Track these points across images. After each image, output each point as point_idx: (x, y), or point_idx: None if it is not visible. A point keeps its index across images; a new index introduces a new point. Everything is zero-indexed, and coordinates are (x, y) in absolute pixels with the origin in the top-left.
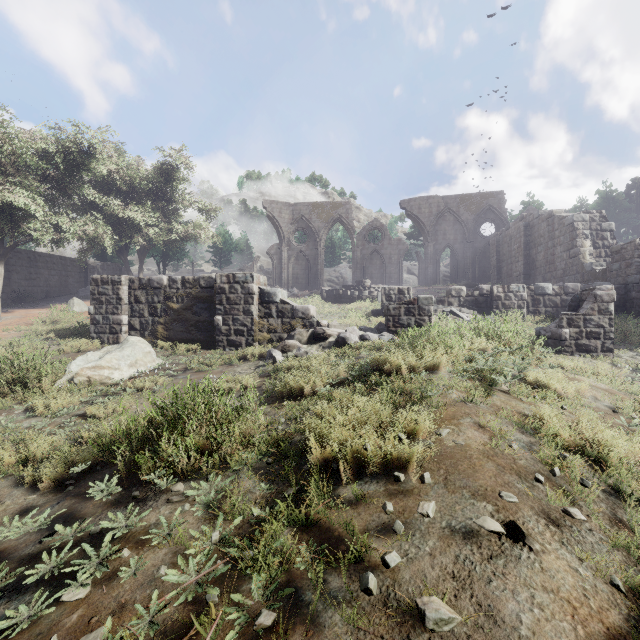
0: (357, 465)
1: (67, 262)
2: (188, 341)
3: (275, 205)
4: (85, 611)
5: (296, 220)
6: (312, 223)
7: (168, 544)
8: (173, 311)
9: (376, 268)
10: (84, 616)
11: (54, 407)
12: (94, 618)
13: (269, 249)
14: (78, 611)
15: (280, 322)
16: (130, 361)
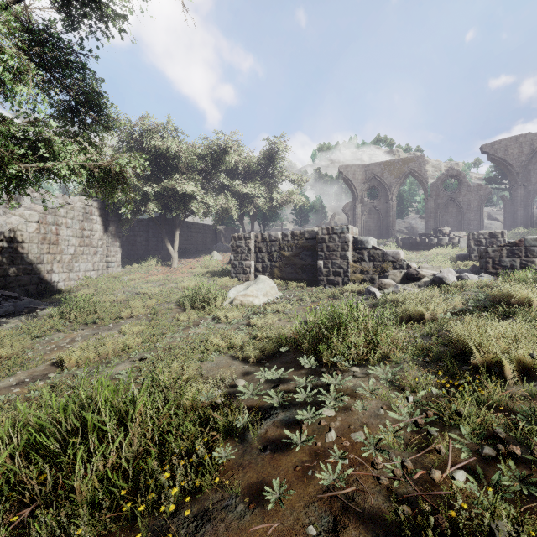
0: (520, 371)
1: (206, 227)
2: (296, 280)
3: (349, 169)
4: (341, 422)
5: (368, 179)
6: (384, 180)
7: (374, 398)
8: (285, 257)
9: (452, 216)
10: (342, 424)
11: (229, 318)
12: (351, 426)
13: (344, 207)
14: (336, 421)
15: (371, 265)
16: (263, 292)
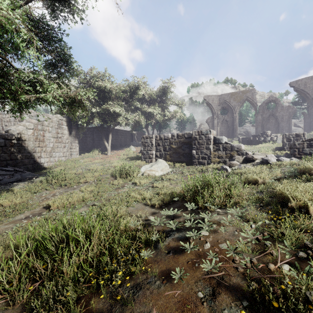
0: None
1: (126, 132)
2: (179, 162)
3: (210, 97)
4: (212, 238)
5: (221, 103)
6: (230, 103)
7: (231, 226)
8: (173, 149)
9: (272, 124)
10: (213, 239)
11: (142, 183)
12: (218, 240)
13: (207, 120)
14: (209, 238)
15: (224, 153)
16: (161, 168)
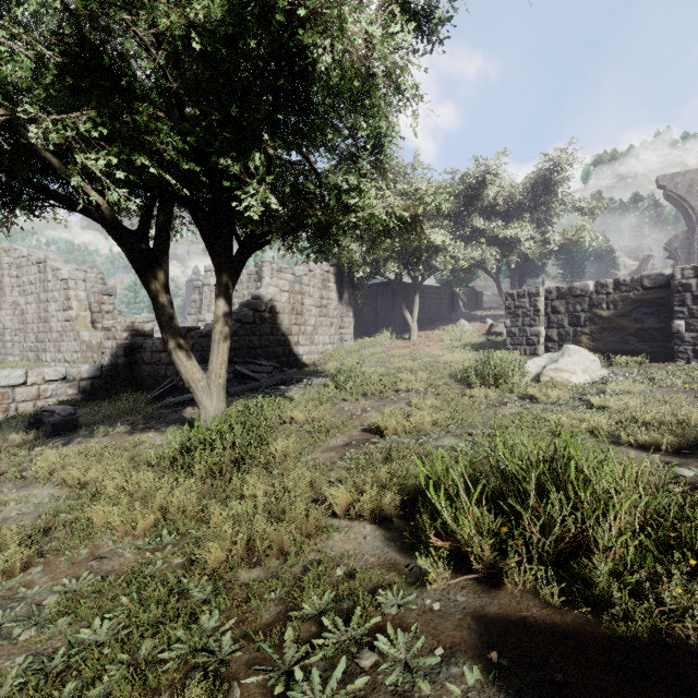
0: None
1: (441, 291)
2: (624, 353)
3: (680, 178)
4: None
5: None
6: None
7: None
8: (602, 319)
9: None
10: None
11: (550, 397)
12: None
13: (668, 242)
14: None
15: None
16: (581, 367)
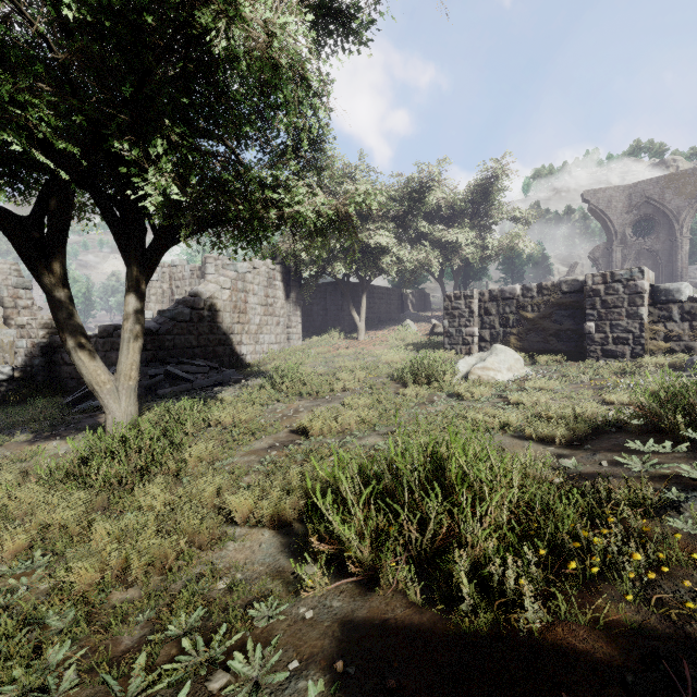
0: None
1: (390, 292)
2: (546, 352)
3: (601, 194)
4: None
5: (635, 206)
6: (665, 204)
7: None
8: (527, 321)
9: None
10: None
11: (474, 395)
12: None
13: (591, 252)
14: None
15: (687, 327)
16: (506, 365)
